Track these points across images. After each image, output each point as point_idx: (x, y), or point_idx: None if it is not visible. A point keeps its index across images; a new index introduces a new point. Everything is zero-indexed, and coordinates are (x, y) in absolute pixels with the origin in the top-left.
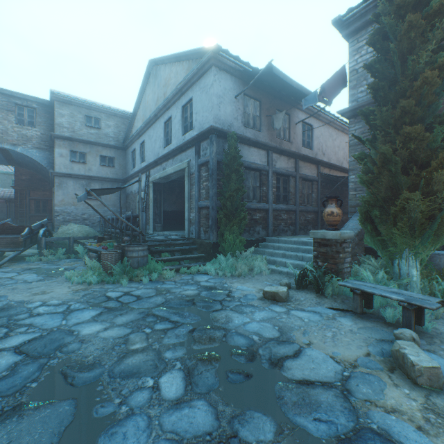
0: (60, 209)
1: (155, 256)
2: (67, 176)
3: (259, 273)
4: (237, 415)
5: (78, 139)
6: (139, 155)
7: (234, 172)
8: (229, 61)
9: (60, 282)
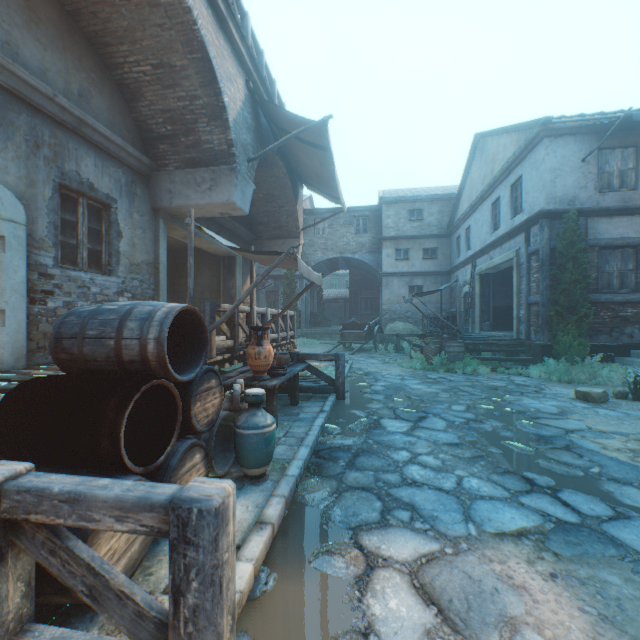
0: (386, 307)
1: (471, 354)
2: (392, 275)
3: (604, 384)
4: (486, 419)
5: (402, 236)
6: (463, 243)
7: (569, 261)
8: (567, 123)
9: (394, 366)
